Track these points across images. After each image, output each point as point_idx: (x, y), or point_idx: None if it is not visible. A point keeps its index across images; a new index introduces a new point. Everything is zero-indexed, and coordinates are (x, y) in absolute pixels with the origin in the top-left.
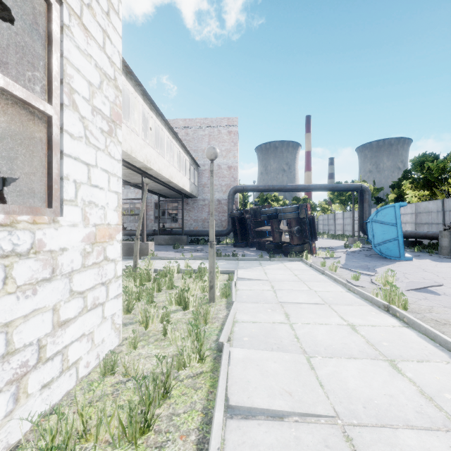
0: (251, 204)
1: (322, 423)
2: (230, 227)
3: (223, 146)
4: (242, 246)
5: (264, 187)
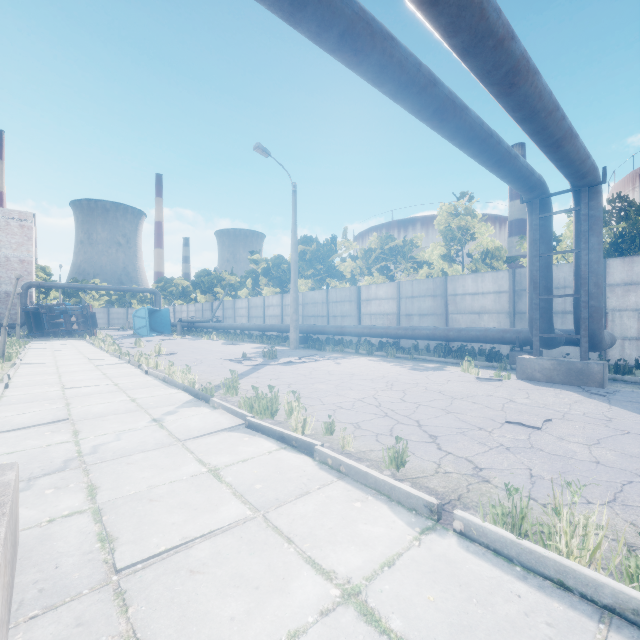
0: (58, 292)
1: (49, 348)
2: (24, 320)
3: (13, 238)
4: (38, 336)
5: (64, 285)
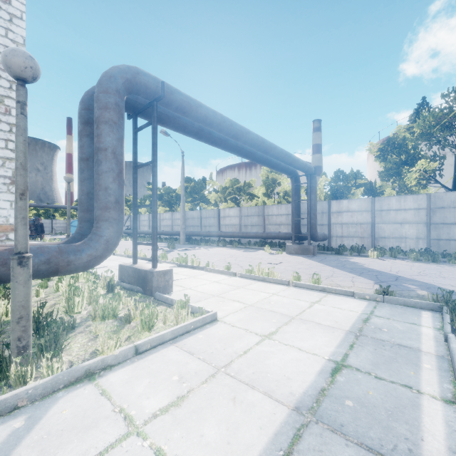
0: None
1: None
2: None
3: None
4: None
5: None
